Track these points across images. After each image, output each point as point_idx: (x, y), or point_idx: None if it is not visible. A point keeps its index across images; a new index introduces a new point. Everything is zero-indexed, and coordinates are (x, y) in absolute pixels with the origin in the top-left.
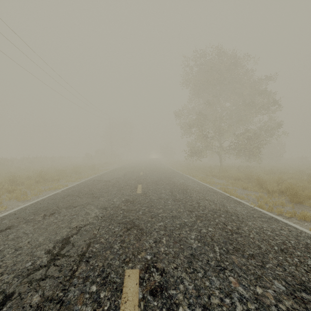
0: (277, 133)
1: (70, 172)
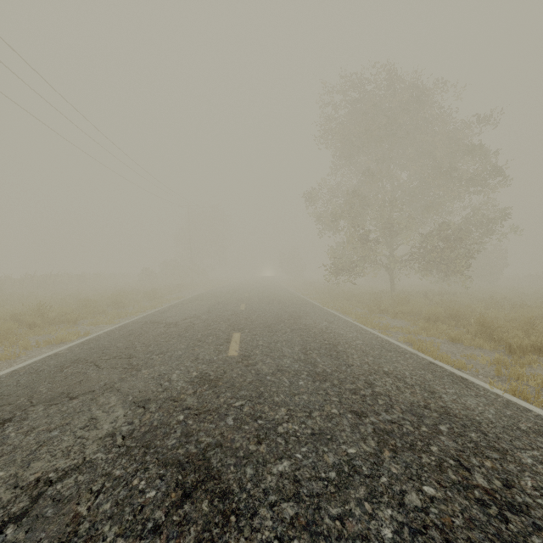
0: (499, 230)
1: (107, 303)
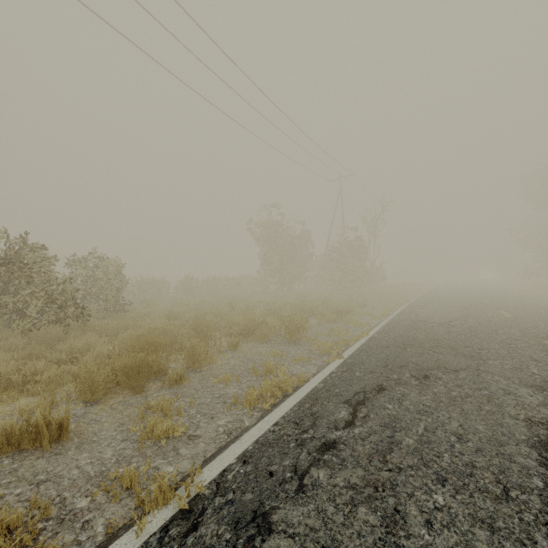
0: None
1: None
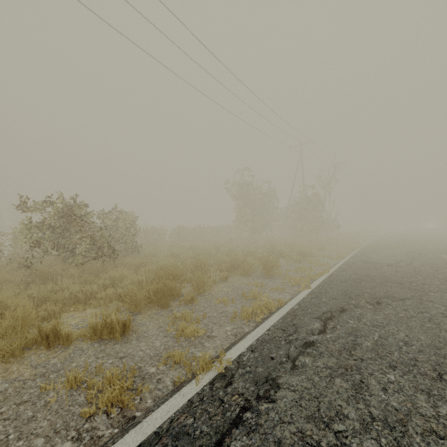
0: None
1: None
